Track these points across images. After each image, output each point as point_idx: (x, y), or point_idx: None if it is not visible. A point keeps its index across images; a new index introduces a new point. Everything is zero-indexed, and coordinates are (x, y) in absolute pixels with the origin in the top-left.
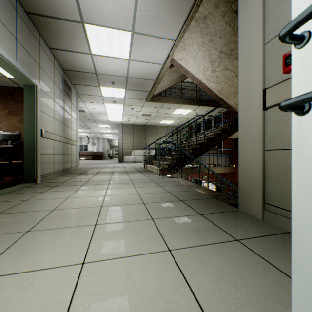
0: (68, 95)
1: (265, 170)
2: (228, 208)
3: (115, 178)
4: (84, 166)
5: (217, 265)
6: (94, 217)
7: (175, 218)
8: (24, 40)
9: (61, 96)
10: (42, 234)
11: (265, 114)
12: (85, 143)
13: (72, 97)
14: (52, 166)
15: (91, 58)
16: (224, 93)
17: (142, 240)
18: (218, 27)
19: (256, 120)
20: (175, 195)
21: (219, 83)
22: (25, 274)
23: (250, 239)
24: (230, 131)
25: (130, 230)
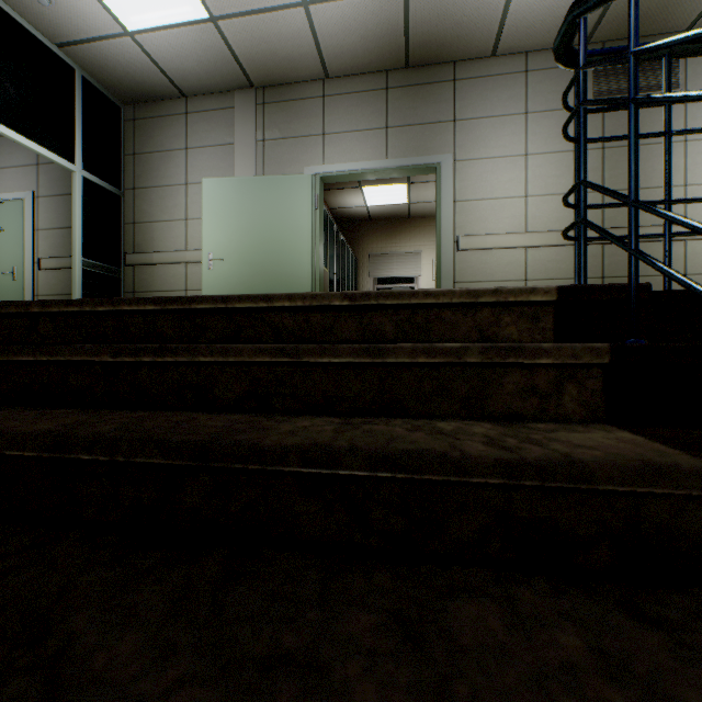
0: (645, 88)
1: None
2: None
3: None
4: None
5: None
6: None
7: None
8: (404, 115)
9: None
10: None
11: None
12: None
13: (697, 75)
14: None
15: None
16: None
17: None
18: None
19: None
20: None
21: None
22: None
23: None
24: None
25: None
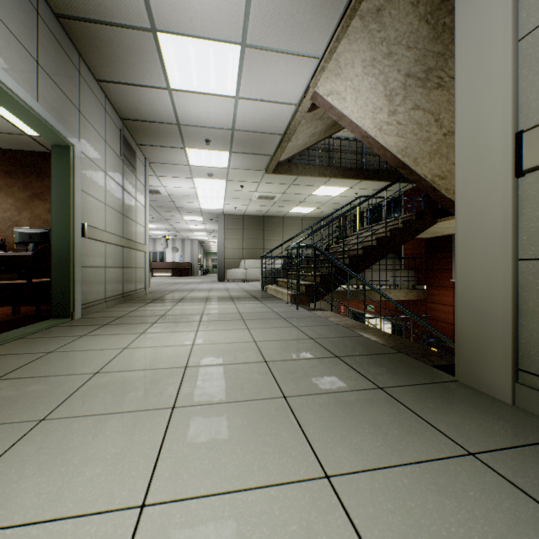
0: (131, 163)
1: (520, 302)
2: (434, 375)
3: (211, 309)
4: (159, 287)
5: (442, 523)
6: (172, 391)
7: (329, 395)
8: (51, 64)
9: (118, 166)
10: (68, 428)
11: (520, 185)
12: (161, 248)
13: (137, 168)
14: (103, 288)
15: (169, 96)
16: (410, 154)
17: (266, 447)
18: (404, 26)
19: (498, 197)
20: (325, 346)
21: (402, 135)
22: (16, 532)
23: (500, 453)
24: (420, 224)
25: (242, 422)
